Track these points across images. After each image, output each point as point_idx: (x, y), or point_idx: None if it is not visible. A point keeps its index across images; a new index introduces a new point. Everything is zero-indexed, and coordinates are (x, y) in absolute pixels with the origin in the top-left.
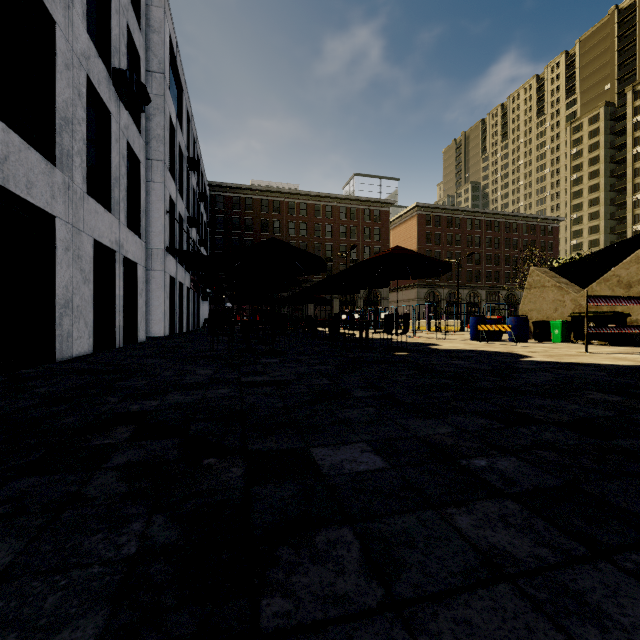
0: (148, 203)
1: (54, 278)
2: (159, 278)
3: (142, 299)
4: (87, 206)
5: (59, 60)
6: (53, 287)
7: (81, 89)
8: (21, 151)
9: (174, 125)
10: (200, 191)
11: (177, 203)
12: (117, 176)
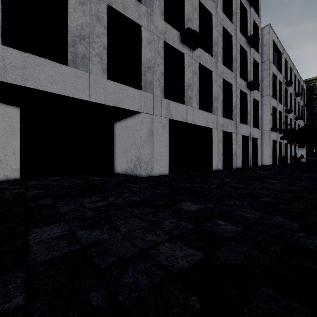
0: (262, 113)
1: (232, 148)
2: (267, 142)
3: (259, 151)
4: (240, 126)
5: (233, 93)
6: (232, 150)
7: (238, 95)
8: (226, 121)
9: (275, 75)
10: (296, 91)
11: (277, 107)
12: (249, 112)
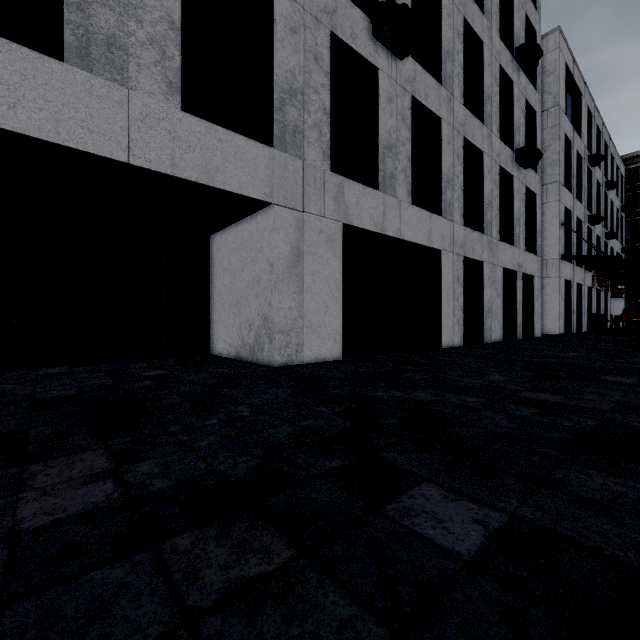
0: (543, 222)
1: (483, 296)
2: (553, 284)
3: (537, 303)
4: (499, 248)
5: (485, 172)
6: (482, 301)
7: (496, 178)
8: (470, 235)
9: (570, 139)
10: (608, 178)
11: (573, 210)
12: (517, 217)
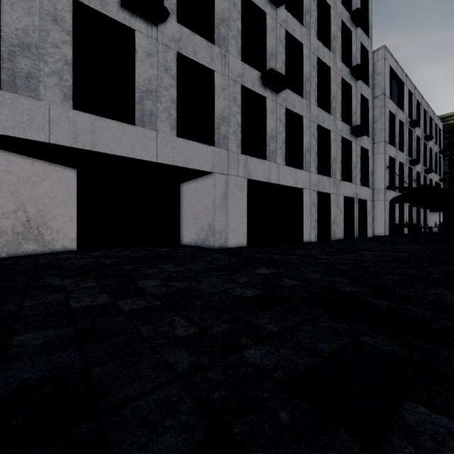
0: (375, 166)
1: (330, 213)
2: (381, 204)
3: (369, 216)
4: (341, 185)
5: (331, 142)
6: (330, 216)
7: (339, 144)
8: (321, 179)
9: (394, 113)
10: (427, 133)
11: (397, 157)
12: (355, 165)
